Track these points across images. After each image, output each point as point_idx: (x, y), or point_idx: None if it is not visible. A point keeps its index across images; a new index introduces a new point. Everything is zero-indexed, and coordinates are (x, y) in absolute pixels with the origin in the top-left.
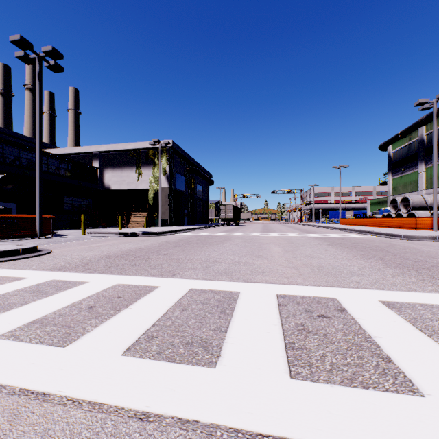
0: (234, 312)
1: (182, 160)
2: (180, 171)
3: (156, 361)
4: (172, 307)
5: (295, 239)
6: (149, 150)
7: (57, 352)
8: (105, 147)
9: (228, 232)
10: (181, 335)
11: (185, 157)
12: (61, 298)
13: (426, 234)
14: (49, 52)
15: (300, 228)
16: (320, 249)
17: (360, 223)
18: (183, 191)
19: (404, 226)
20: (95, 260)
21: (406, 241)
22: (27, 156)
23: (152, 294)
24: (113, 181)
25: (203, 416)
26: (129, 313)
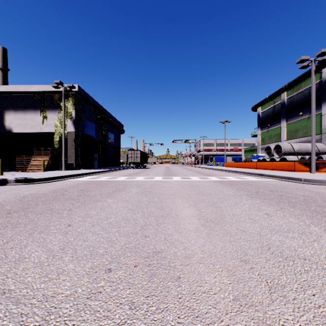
0: None
1: (92, 107)
2: (90, 118)
3: None
4: None
5: (202, 185)
6: (54, 94)
7: None
8: (5, 88)
9: (131, 176)
10: None
11: (94, 105)
12: None
13: (323, 178)
14: None
15: (196, 170)
16: (254, 210)
17: (242, 166)
18: (93, 137)
19: (283, 169)
20: None
21: (313, 185)
22: None
23: None
24: (15, 123)
25: None
26: None
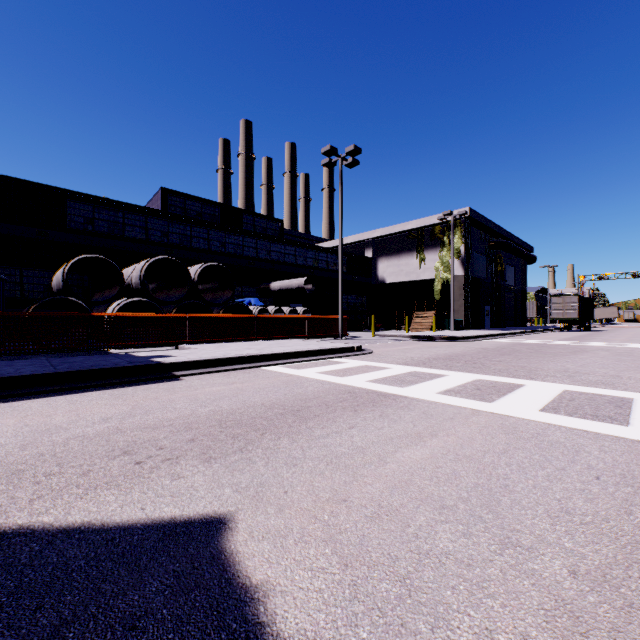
0: (633, 408)
1: (481, 232)
2: (479, 249)
3: (570, 417)
4: (556, 398)
5: None
6: (434, 227)
7: (488, 404)
8: (380, 232)
9: (575, 341)
10: (581, 411)
11: (488, 227)
12: (443, 381)
13: None
14: (351, 151)
15: None
16: None
17: None
18: (484, 278)
19: None
20: (426, 361)
21: None
22: (311, 256)
23: (524, 388)
24: (388, 272)
25: (628, 437)
26: (517, 395)
